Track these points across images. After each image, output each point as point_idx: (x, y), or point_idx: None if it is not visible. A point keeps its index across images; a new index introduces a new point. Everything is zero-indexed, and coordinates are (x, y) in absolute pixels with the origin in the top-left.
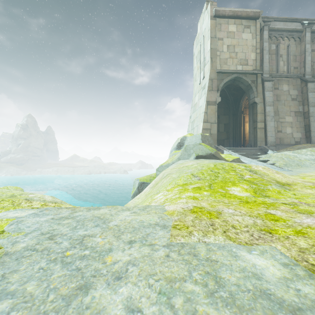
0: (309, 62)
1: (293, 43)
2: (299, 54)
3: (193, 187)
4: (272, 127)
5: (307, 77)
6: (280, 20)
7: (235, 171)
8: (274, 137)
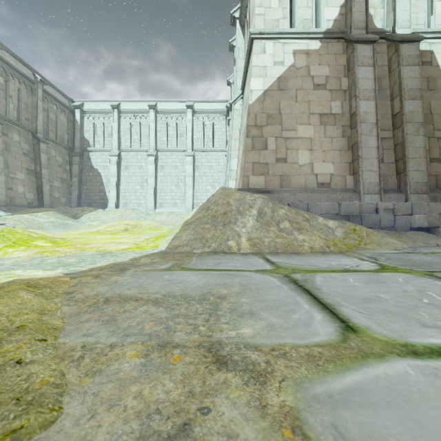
0: (42, 121)
1: (24, 90)
2: (32, 106)
3: (2, 246)
4: (2, 183)
5: (39, 135)
6: (11, 54)
7: (19, 233)
8: (6, 195)
